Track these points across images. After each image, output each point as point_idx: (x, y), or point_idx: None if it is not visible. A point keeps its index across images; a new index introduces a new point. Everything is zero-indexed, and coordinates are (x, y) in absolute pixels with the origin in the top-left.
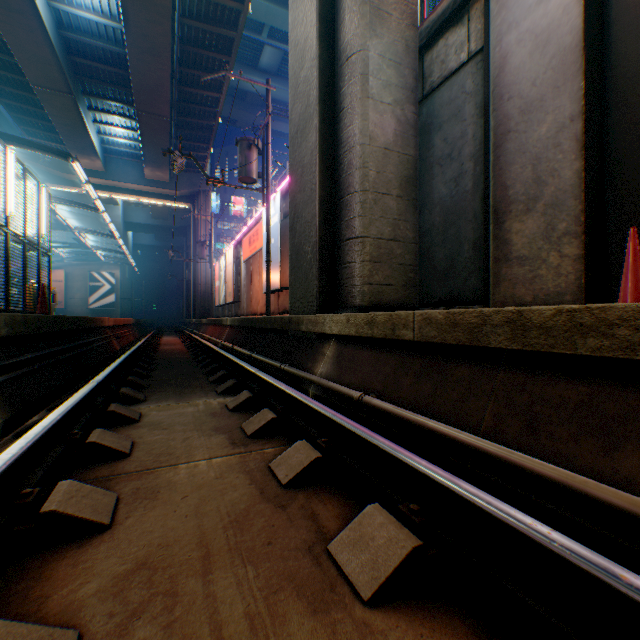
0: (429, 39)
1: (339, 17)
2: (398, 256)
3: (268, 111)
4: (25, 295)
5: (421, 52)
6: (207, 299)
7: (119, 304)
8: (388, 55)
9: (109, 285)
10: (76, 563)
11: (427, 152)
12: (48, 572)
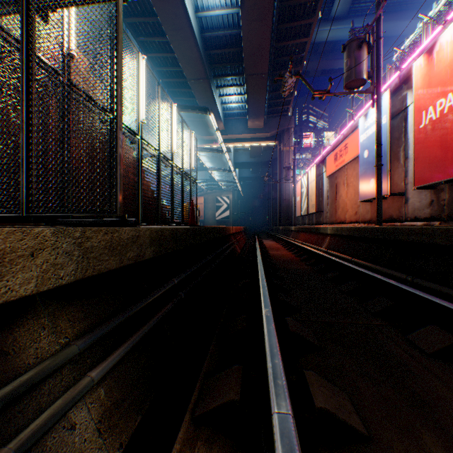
0: None
1: None
2: None
3: None
4: (182, 211)
5: None
6: (289, 211)
7: (231, 216)
8: None
9: (225, 204)
10: None
11: None
12: None
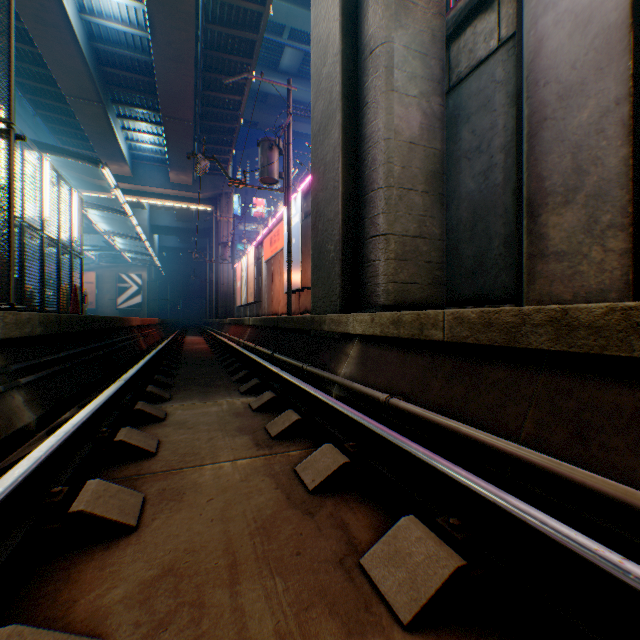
0: (456, 28)
1: (362, 10)
2: (424, 253)
3: (289, 111)
4: (59, 296)
5: (447, 42)
6: (229, 299)
7: (146, 304)
8: (413, 46)
9: (136, 286)
10: (103, 566)
11: (454, 145)
12: (76, 574)
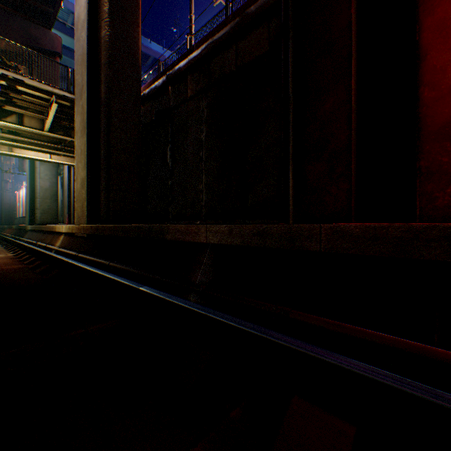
0: None
1: None
2: (51, 212)
3: None
4: None
5: None
6: (12, 213)
7: None
8: (48, 168)
9: None
10: None
11: None
12: None
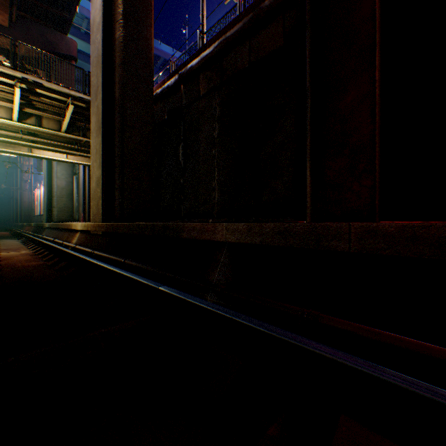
0: None
1: None
2: (67, 210)
3: None
4: None
5: None
6: (30, 211)
7: None
8: (64, 168)
9: None
10: None
11: None
12: None
